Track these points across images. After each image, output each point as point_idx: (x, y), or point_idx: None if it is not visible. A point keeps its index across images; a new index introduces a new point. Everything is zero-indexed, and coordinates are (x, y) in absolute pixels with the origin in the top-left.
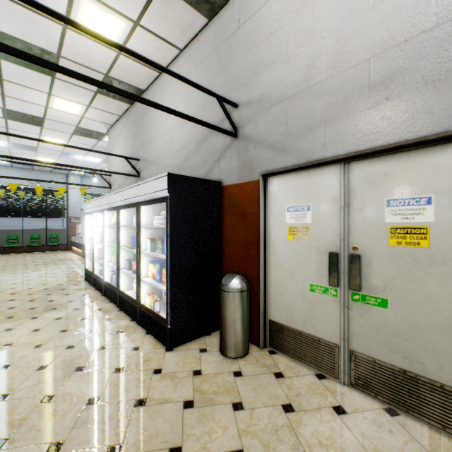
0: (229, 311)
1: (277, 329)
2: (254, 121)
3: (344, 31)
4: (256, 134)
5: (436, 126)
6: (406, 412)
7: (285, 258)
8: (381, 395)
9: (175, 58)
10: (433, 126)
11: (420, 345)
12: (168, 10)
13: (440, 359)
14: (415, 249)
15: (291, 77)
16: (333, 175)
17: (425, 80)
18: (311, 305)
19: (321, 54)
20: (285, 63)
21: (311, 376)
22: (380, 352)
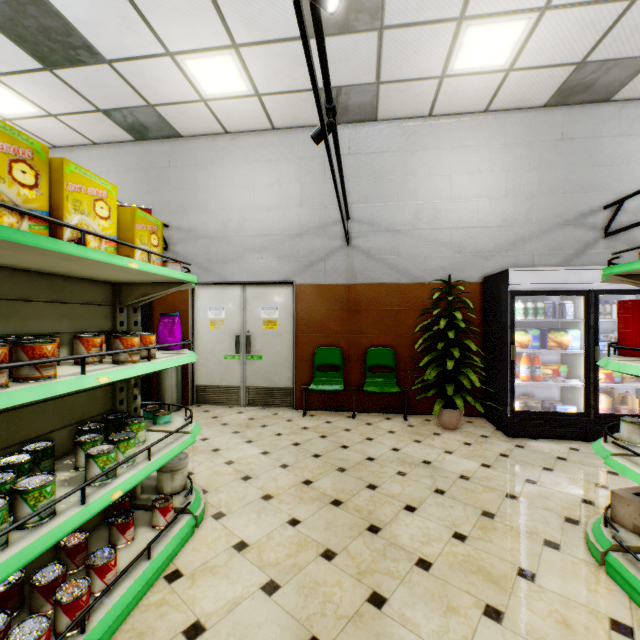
0: (170, 379)
1: (203, 389)
2: (184, 243)
3: (243, 215)
4: (186, 253)
5: (279, 277)
6: (269, 406)
7: (208, 341)
8: (260, 404)
9: (84, 145)
10: (278, 277)
11: (274, 373)
12: (97, 123)
13: (281, 377)
14: (273, 330)
15: (213, 225)
16: (238, 291)
17: (275, 256)
18: (225, 368)
19: (231, 220)
20: (209, 214)
21: (226, 408)
22: (259, 382)
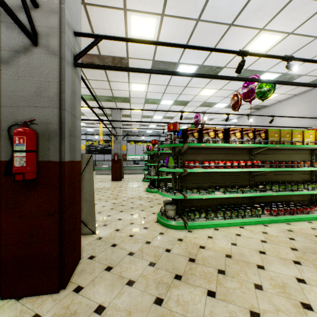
0: None
1: None
2: None
3: None
4: None
5: None
6: None
7: None
8: None
9: (291, 97)
10: None
11: None
12: (297, 89)
13: None
14: None
15: None
16: None
17: None
18: None
19: None
20: None
21: None
22: None
